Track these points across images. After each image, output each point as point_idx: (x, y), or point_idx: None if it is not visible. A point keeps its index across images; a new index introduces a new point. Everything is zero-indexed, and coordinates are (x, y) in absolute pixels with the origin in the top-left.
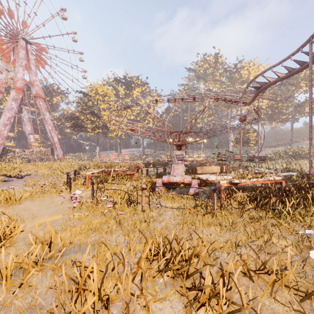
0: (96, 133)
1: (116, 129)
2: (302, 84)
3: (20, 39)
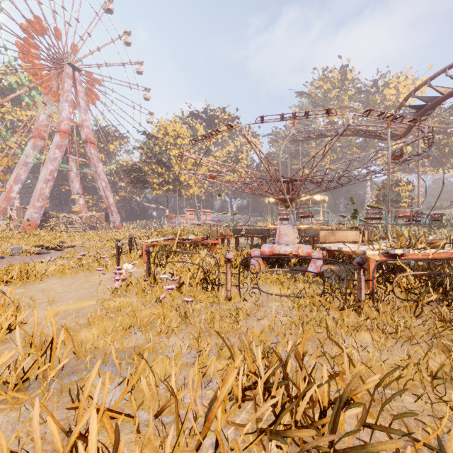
0: (166, 191)
1: (192, 185)
2: None
3: (65, 64)
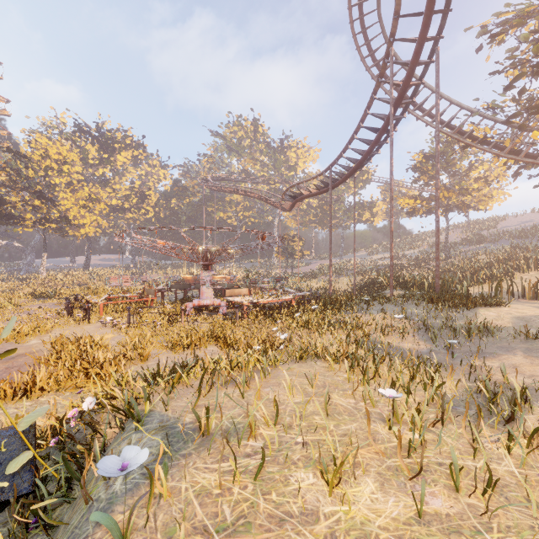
0: (42, 229)
1: (87, 225)
2: (352, 184)
3: None
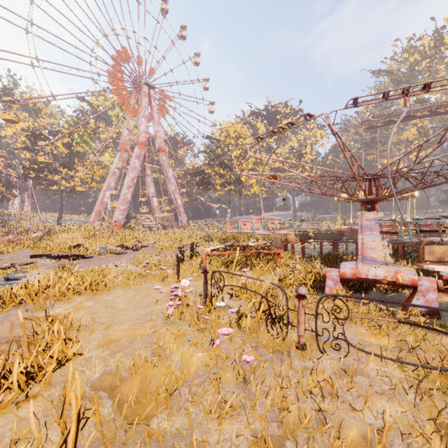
0: (227, 191)
1: (253, 184)
2: None
3: (143, 85)
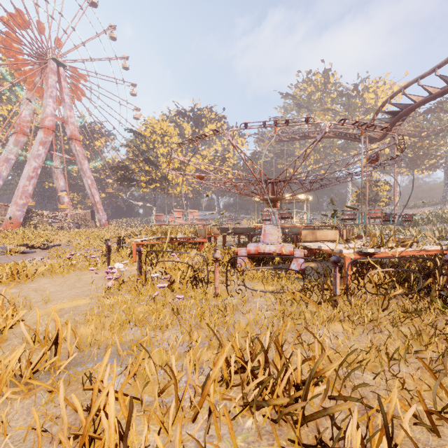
0: (153, 189)
1: (179, 183)
2: None
3: (50, 59)
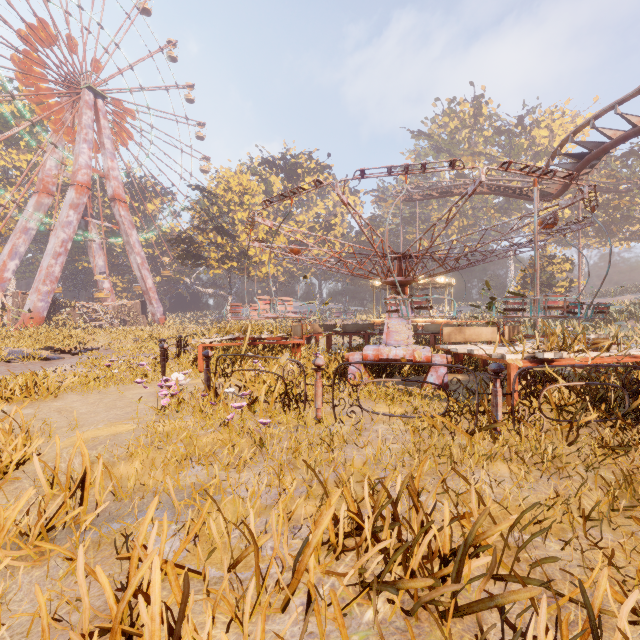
0: (228, 270)
1: (265, 261)
2: None
3: (84, 89)
